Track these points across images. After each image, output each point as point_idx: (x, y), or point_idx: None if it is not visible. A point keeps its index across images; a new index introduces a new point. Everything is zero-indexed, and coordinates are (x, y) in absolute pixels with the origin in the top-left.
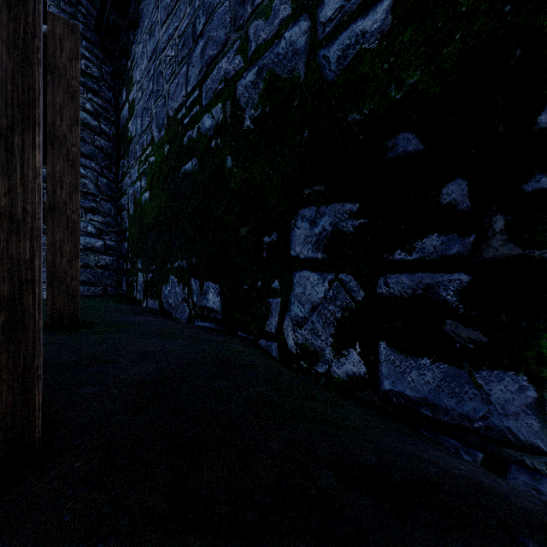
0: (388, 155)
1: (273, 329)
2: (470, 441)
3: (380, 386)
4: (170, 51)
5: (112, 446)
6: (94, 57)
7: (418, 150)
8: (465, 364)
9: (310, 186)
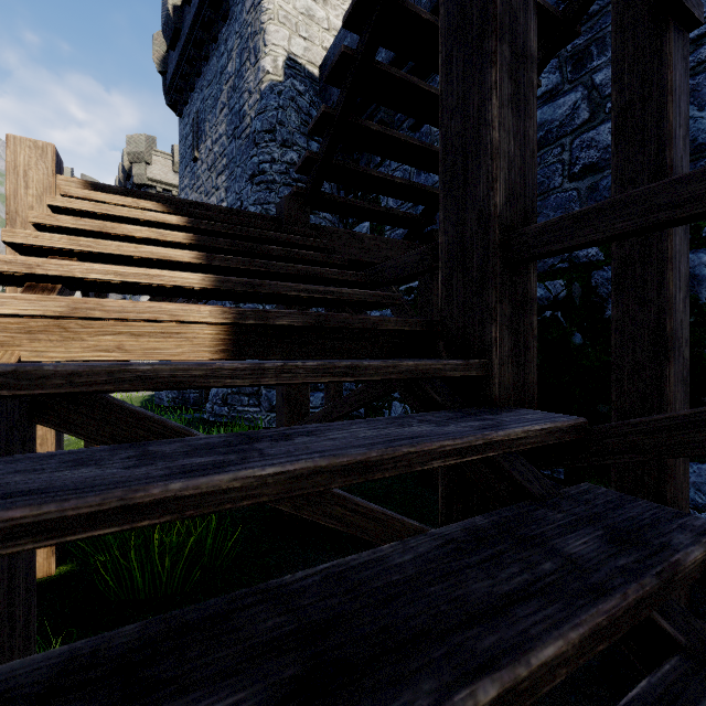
0: None
1: None
2: None
3: None
4: None
5: None
6: None
7: None
8: None
9: None
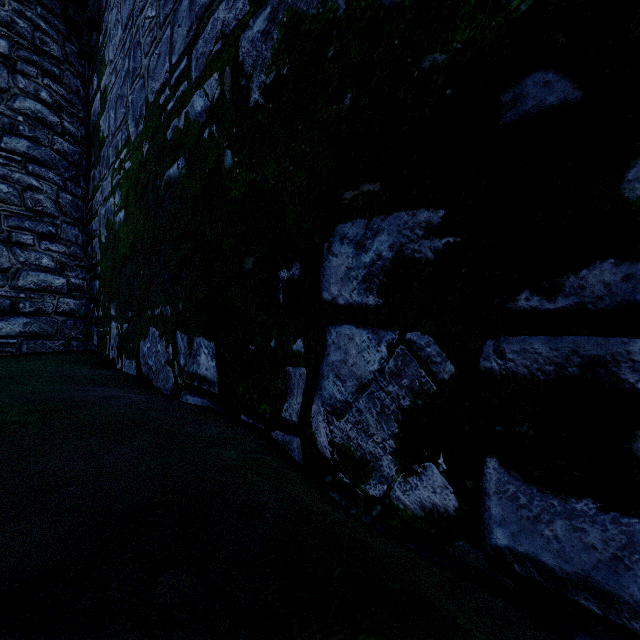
0: (503, 118)
1: (295, 416)
2: None
3: (487, 538)
4: (150, 11)
5: None
6: (53, 30)
7: (569, 101)
8: None
9: (355, 186)
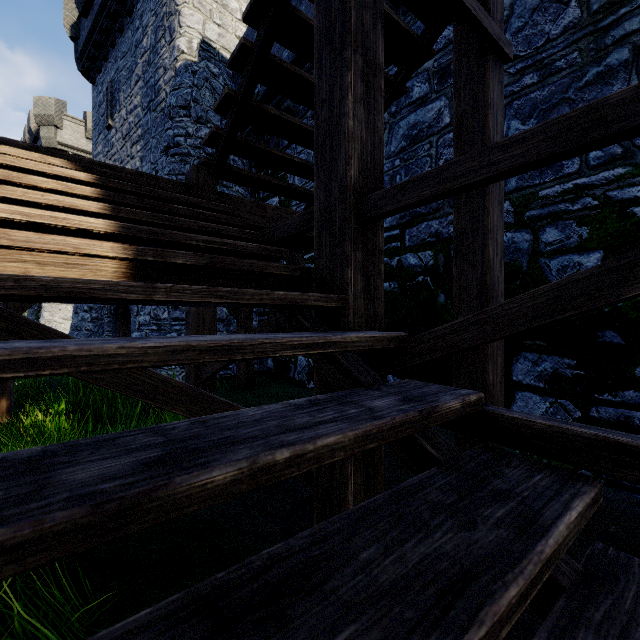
0: (599, 340)
1: None
2: None
3: None
4: None
5: None
6: None
7: (620, 344)
8: None
9: (532, 340)
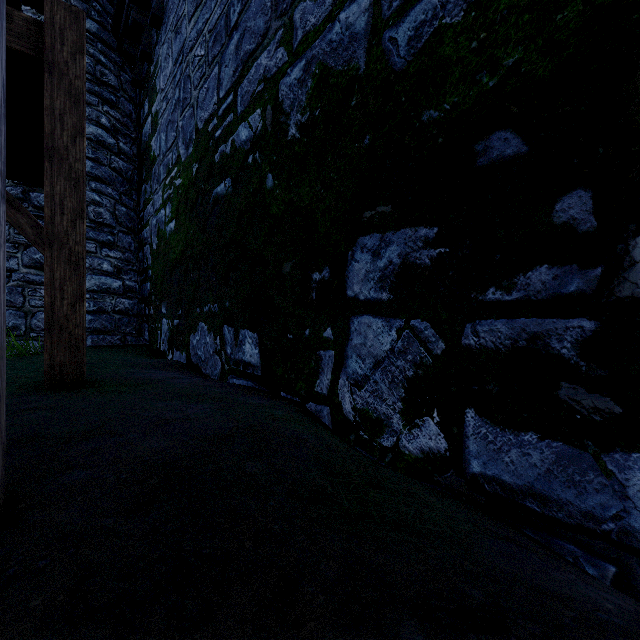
0: (477, 163)
1: (325, 389)
2: (596, 548)
3: (467, 468)
4: (199, 50)
5: (91, 571)
6: (111, 63)
7: (520, 154)
8: (588, 443)
9: (372, 207)
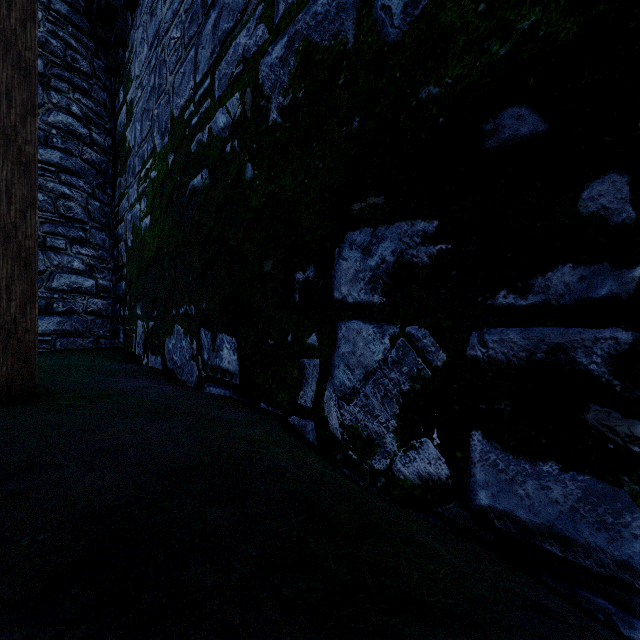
0: (486, 145)
1: (309, 402)
2: (634, 606)
3: (473, 499)
4: (175, 32)
5: None
6: (83, 48)
7: (537, 133)
8: (624, 478)
9: (363, 198)
